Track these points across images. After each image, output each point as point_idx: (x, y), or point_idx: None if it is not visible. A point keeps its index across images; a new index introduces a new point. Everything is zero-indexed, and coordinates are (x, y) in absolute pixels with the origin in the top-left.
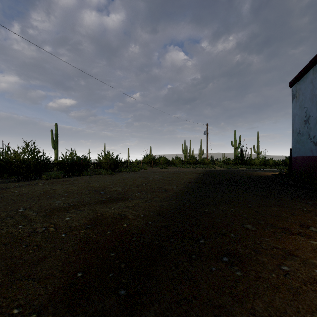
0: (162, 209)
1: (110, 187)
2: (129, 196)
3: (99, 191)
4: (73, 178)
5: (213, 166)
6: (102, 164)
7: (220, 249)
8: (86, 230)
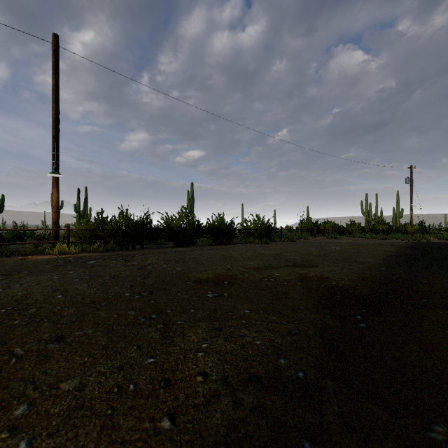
0: (366, 276)
1: (285, 255)
2: (316, 264)
3: (277, 258)
4: (227, 246)
5: (425, 237)
6: (250, 230)
7: (446, 305)
8: (301, 282)
